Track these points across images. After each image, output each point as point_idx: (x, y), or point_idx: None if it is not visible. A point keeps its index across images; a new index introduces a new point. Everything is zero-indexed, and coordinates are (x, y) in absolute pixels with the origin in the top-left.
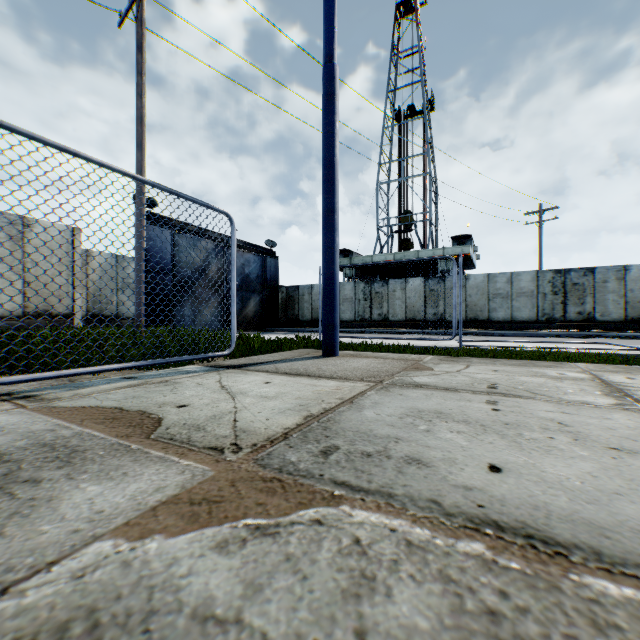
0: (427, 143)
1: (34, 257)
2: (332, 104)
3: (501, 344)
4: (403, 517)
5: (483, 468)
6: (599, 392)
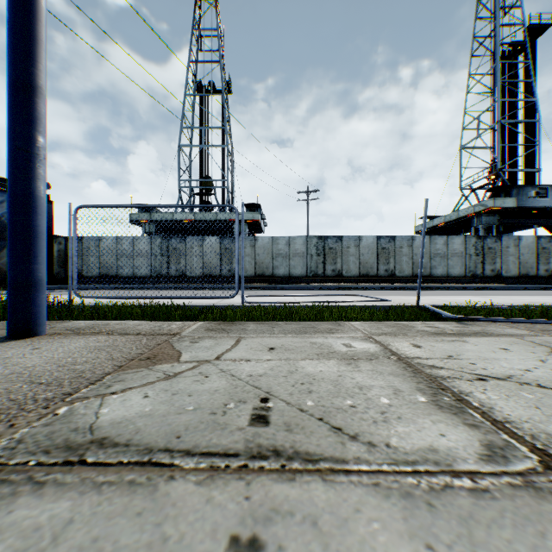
0: (225, 119)
1: None
2: None
3: (282, 299)
4: None
5: None
6: (423, 396)
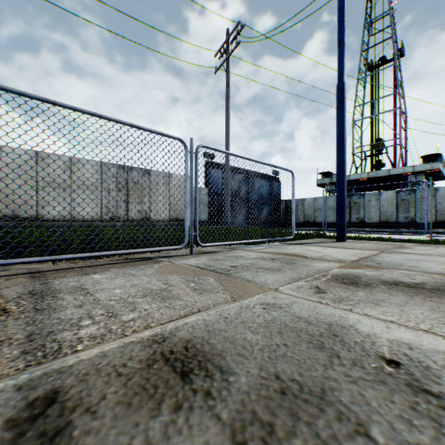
0: (397, 84)
1: (172, 192)
2: (342, 104)
3: None
4: (413, 272)
5: (441, 269)
6: None
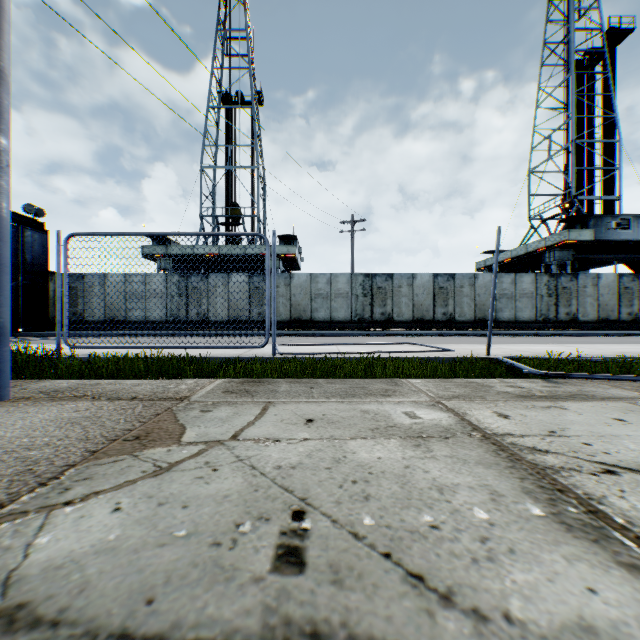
0: (255, 135)
1: None
2: None
3: (322, 349)
4: None
5: None
6: (536, 504)
